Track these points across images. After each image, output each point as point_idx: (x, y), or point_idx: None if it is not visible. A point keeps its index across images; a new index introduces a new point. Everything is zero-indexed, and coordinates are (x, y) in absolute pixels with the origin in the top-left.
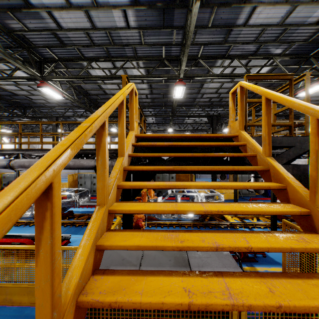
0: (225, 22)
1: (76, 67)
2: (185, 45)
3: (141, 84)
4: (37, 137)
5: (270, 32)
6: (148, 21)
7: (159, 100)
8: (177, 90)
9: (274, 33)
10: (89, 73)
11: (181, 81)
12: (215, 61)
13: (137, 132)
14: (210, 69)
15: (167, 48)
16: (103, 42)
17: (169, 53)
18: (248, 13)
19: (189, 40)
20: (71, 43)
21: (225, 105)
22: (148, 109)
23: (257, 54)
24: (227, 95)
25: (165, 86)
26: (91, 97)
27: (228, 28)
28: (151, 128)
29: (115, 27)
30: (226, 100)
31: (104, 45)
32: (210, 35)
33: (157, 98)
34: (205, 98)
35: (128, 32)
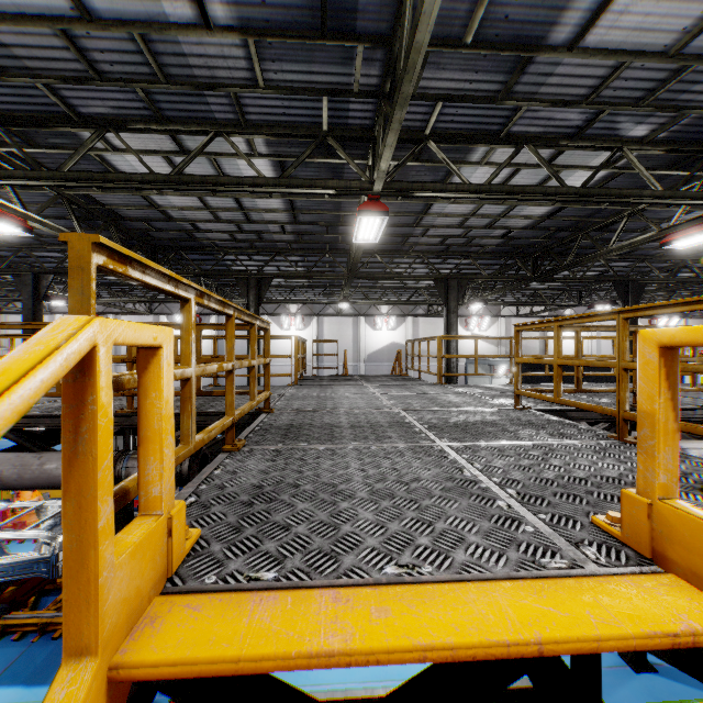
0: (515, 33)
1: (60, 144)
2: (394, 96)
3: (265, 199)
4: (4, 313)
5: (635, 74)
6: (272, 9)
7: (315, 237)
8: (364, 224)
9: (646, 79)
10: (108, 163)
11: (377, 202)
12: (469, 148)
13: (165, 554)
14: (458, 171)
15: (335, 104)
16: (130, 71)
17: (341, 117)
18: (590, 9)
19: (410, 80)
20: (21, 67)
21: (478, 253)
22: (288, 256)
23: (583, 136)
24: (486, 233)
25: (330, 207)
26: (131, 225)
27: (521, 52)
28: (299, 295)
29: (161, 22)
30: (482, 242)
31: (137, 80)
32: (466, 72)
33: (311, 234)
34: (431, 238)
35: (210, 43)
